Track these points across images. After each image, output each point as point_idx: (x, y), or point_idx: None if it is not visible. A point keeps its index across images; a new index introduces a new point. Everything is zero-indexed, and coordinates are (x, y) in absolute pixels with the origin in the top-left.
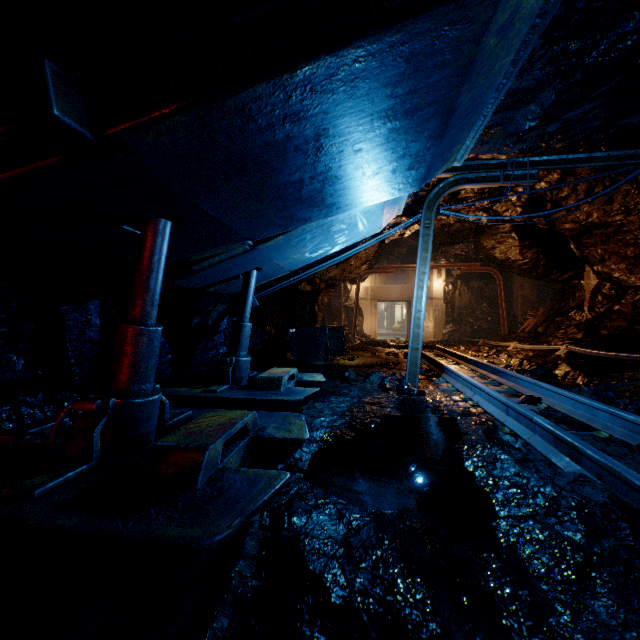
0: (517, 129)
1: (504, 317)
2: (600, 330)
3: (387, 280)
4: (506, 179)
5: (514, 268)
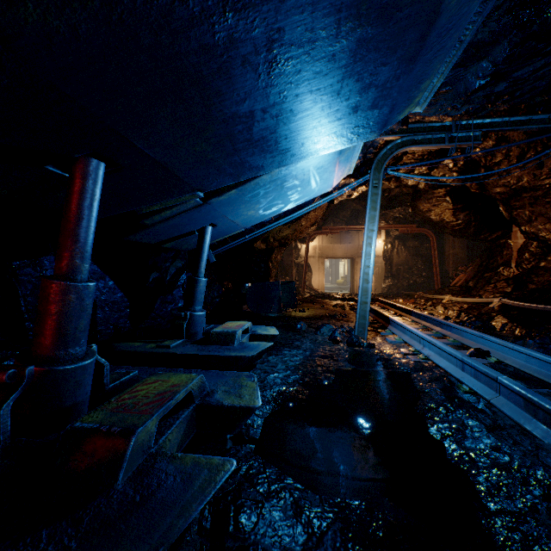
0: (466, 88)
1: (437, 273)
2: (528, 284)
3: (333, 240)
4: (451, 141)
5: (447, 229)
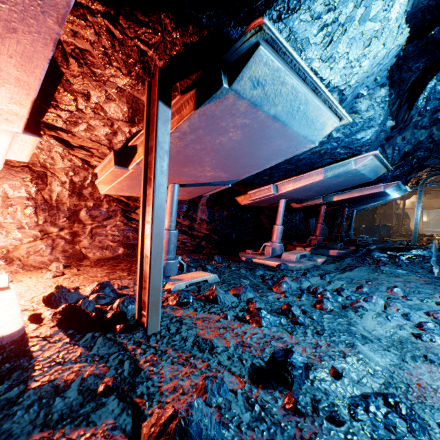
0: None
1: None
2: None
3: (429, 196)
4: None
5: None
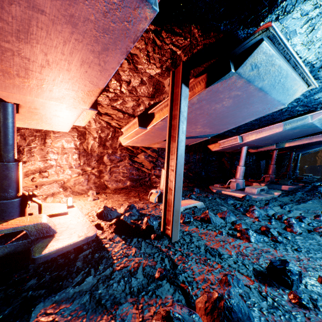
0: None
1: None
2: None
3: None
4: None
5: None
